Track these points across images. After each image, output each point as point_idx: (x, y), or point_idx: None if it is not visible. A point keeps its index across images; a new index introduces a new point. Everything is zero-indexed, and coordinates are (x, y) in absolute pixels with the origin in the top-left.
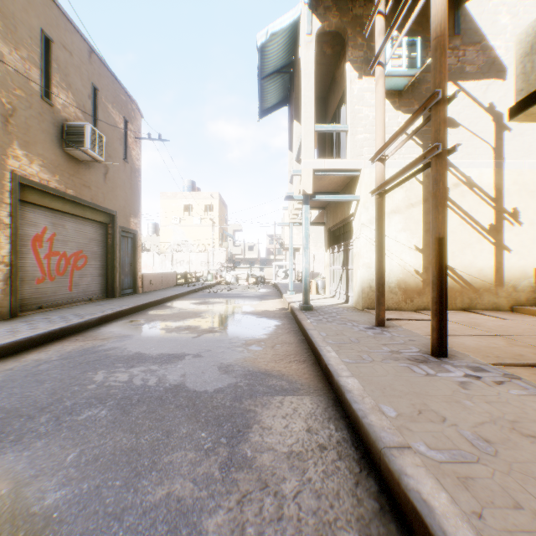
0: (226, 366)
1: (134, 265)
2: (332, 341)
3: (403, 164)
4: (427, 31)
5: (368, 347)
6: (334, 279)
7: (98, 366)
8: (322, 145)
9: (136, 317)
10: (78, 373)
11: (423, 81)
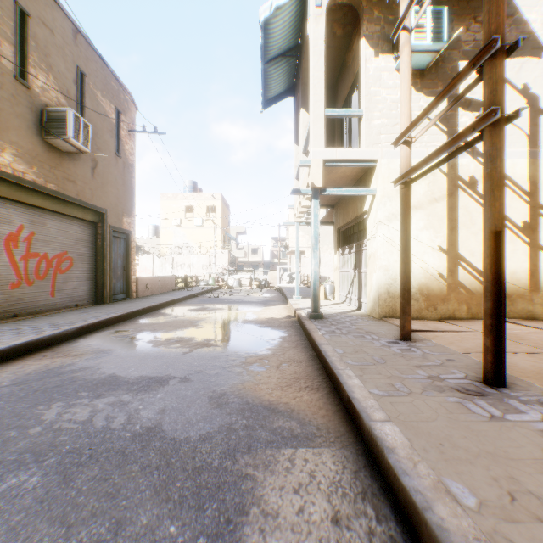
0: (219, 396)
1: (127, 268)
2: (351, 361)
3: (425, 153)
4: (452, 3)
5: (398, 370)
6: (344, 283)
7: (56, 395)
8: (331, 138)
9: (123, 327)
10: (25, 408)
11: (448, 59)
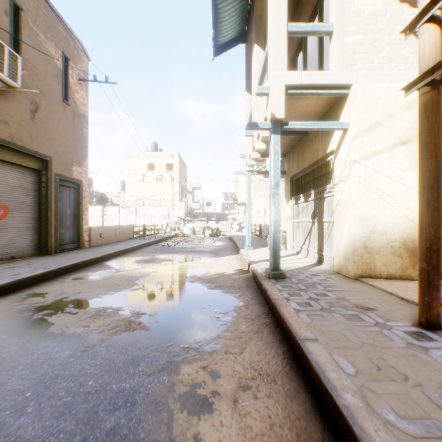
0: None
1: (78, 217)
2: (393, 412)
3: (410, 77)
4: None
5: None
6: (299, 233)
7: None
8: None
9: (44, 288)
10: None
11: None
